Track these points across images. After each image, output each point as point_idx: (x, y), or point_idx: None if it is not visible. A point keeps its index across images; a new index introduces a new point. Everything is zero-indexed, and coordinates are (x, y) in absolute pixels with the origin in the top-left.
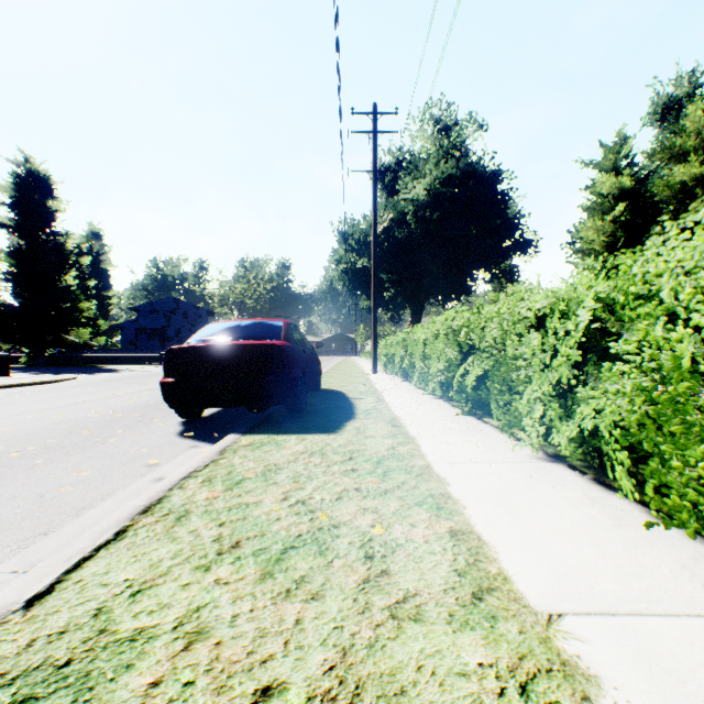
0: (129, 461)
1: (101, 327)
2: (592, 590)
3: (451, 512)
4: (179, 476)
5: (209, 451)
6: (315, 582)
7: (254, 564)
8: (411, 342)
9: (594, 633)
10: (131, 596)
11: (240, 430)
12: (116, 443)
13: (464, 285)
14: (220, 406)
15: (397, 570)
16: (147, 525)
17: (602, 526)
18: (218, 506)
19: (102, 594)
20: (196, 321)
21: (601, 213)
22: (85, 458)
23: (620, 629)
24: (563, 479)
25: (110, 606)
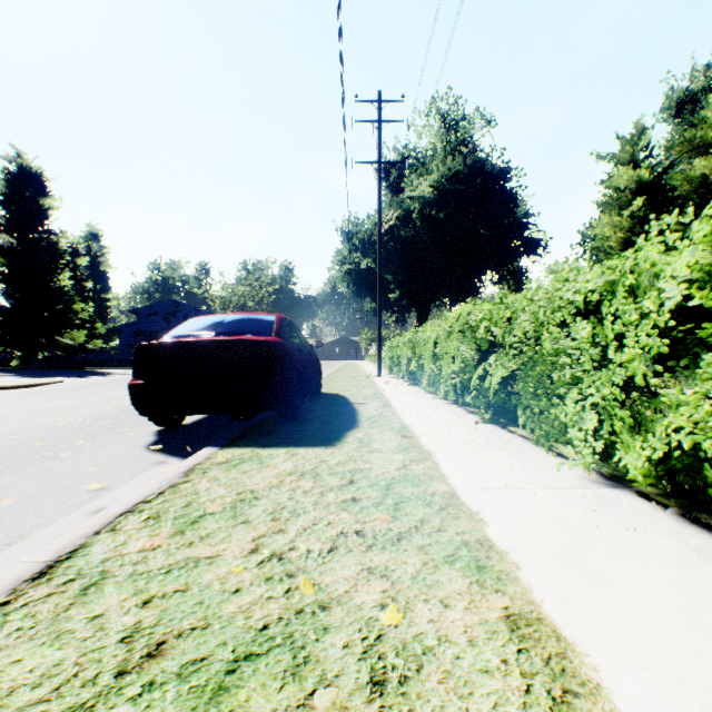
0: (71, 483)
1: (99, 329)
2: None
3: (500, 576)
4: (118, 510)
5: (172, 471)
6: None
7: (172, 704)
8: (420, 342)
9: None
10: None
11: (219, 442)
12: (67, 459)
13: (472, 286)
14: (198, 413)
15: None
16: (30, 603)
17: None
18: (153, 564)
19: None
20: None
21: (617, 209)
22: (18, 478)
23: None
24: (640, 514)
25: None
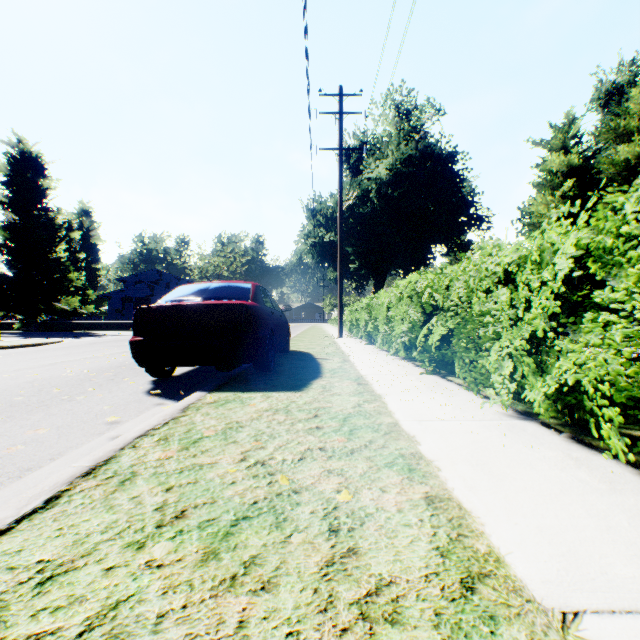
0: (90, 419)
1: (90, 296)
2: (607, 576)
3: (425, 474)
4: (135, 435)
5: (172, 408)
6: (267, 565)
7: (197, 540)
8: (375, 307)
9: None
10: (37, 586)
11: (206, 388)
12: (82, 401)
13: (423, 257)
14: (188, 364)
15: (367, 548)
16: (85, 490)
17: (595, 491)
18: (169, 468)
19: (3, 582)
20: None
21: (550, 189)
22: (46, 415)
23: None
24: (539, 437)
25: (7, 601)
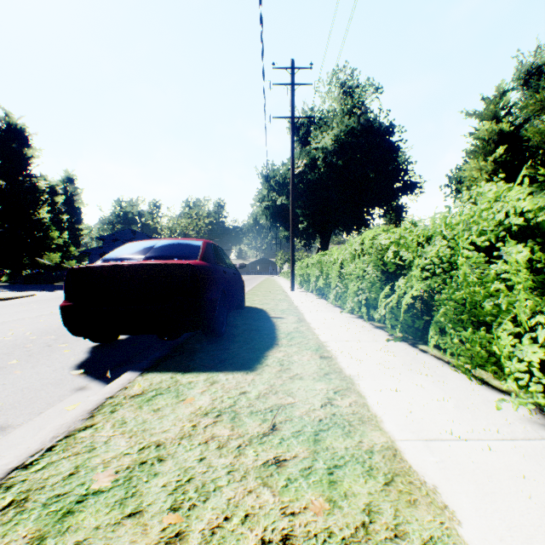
0: None
1: (72, 252)
2: None
3: None
4: None
5: (78, 409)
6: None
7: None
8: (327, 263)
9: None
10: None
11: (141, 365)
12: None
13: (364, 218)
14: (125, 333)
15: None
16: None
17: None
18: None
19: None
20: None
21: (482, 156)
22: None
23: None
24: None
25: None
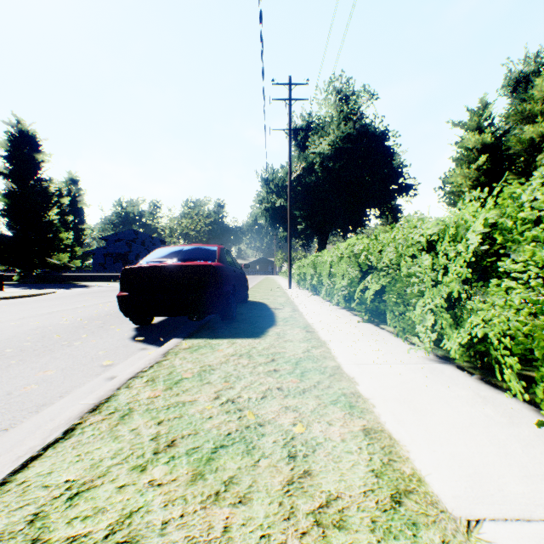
0: (88, 362)
1: (77, 252)
2: (503, 492)
3: (362, 410)
4: (127, 376)
5: (155, 353)
6: (242, 484)
7: (187, 464)
8: (320, 264)
9: (515, 542)
10: (68, 500)
11: (181, 335)
12: (79, 346)
13: (360, 220)
14: (166, 315)
15: (318, 470)
16: (94, 423)
17: (497, 424)
18: (158, 405)
19: (42, 497)
20: (151, 248)
21: (467, 163)
22: (52, 359)
23: (540, 538)
24: (455, 378)
25: (47, 511)
